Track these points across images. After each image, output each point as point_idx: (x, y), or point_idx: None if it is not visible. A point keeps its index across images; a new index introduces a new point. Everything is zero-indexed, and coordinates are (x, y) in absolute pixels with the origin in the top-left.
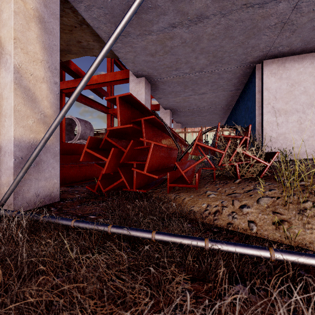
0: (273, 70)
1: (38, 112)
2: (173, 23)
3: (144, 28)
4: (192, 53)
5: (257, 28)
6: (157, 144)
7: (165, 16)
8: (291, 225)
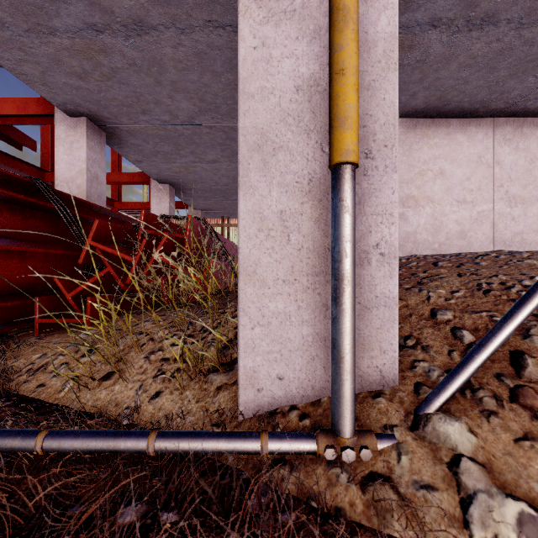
0: None
1: None
2: (94, 23)
3: (34, 20)
4: (160, 88)
5: None
6: None
7: (70, 7)
8: (119, 379)
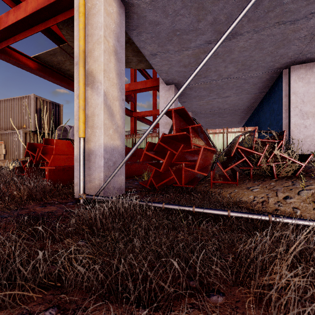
0: (300, 75)
1: (114, 124)
2: (210, 40)
3: (182, 46)
4: (222, 63)
5: (287, 40)
6: (207, 148)
7: (203, 36)
8: None
